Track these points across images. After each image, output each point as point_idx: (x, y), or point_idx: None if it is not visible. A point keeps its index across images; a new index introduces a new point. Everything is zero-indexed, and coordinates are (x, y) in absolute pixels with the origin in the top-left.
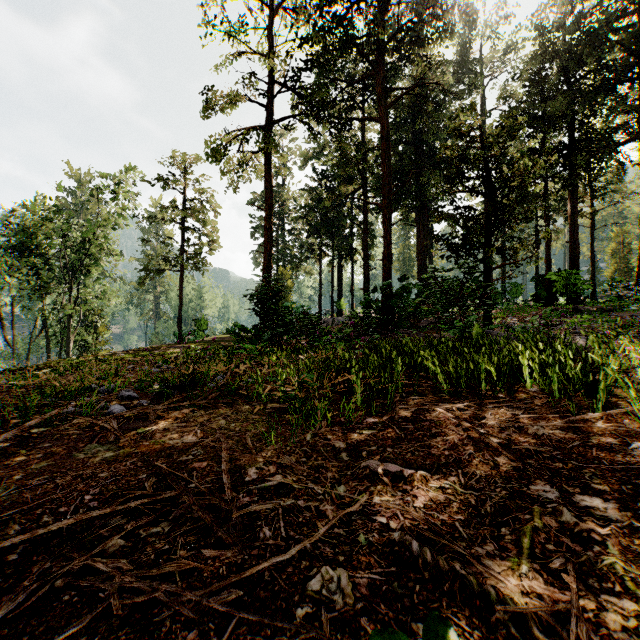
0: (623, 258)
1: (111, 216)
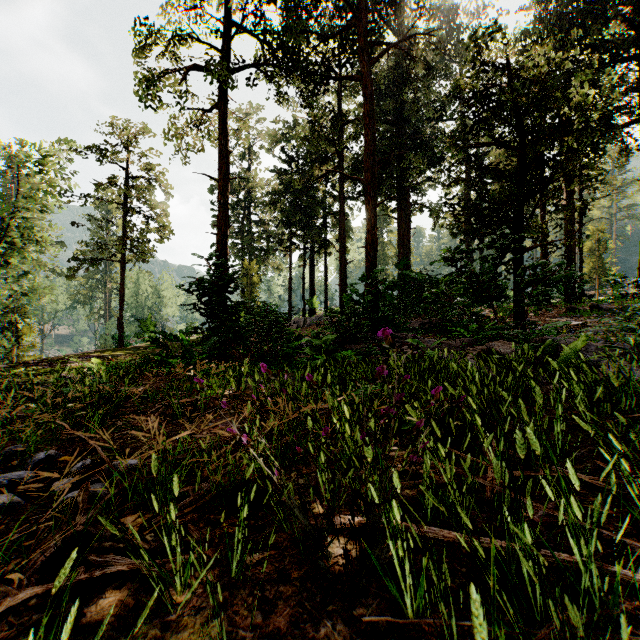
0: (599, 257)
1: (29, 191)
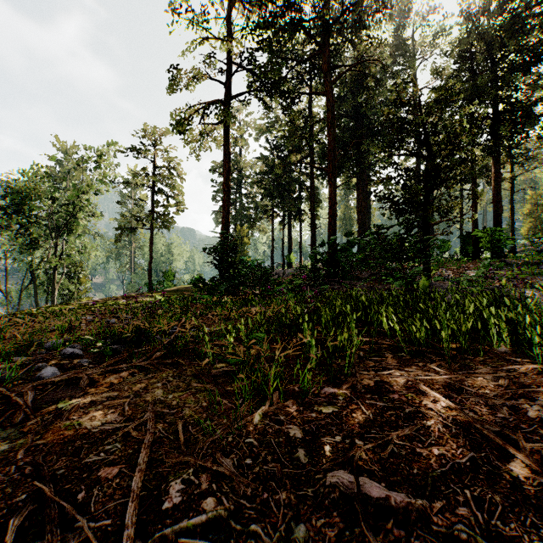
0: (537, 218)
1: (90, 181)
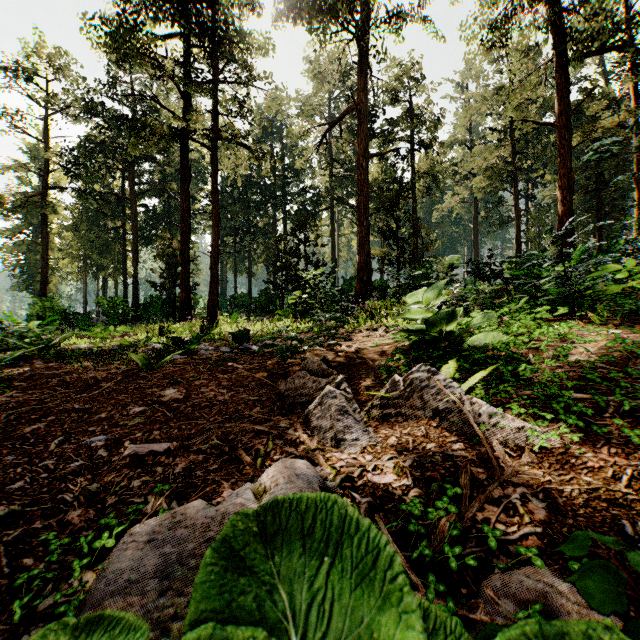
0: None
1: None
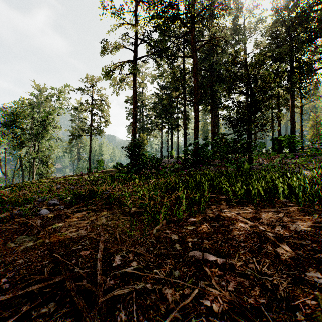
0: (316, 129)
1: (54, 107)
